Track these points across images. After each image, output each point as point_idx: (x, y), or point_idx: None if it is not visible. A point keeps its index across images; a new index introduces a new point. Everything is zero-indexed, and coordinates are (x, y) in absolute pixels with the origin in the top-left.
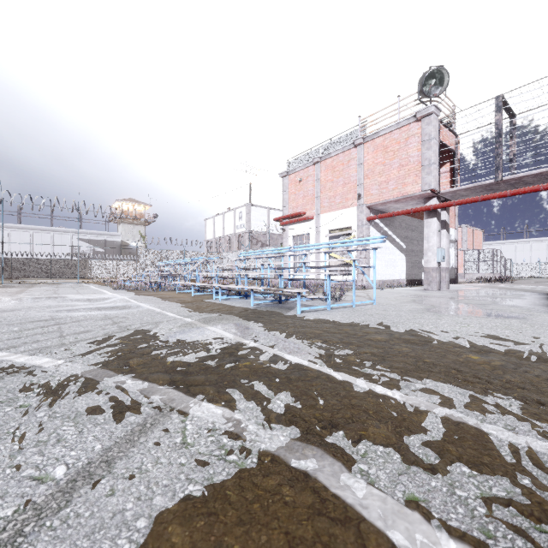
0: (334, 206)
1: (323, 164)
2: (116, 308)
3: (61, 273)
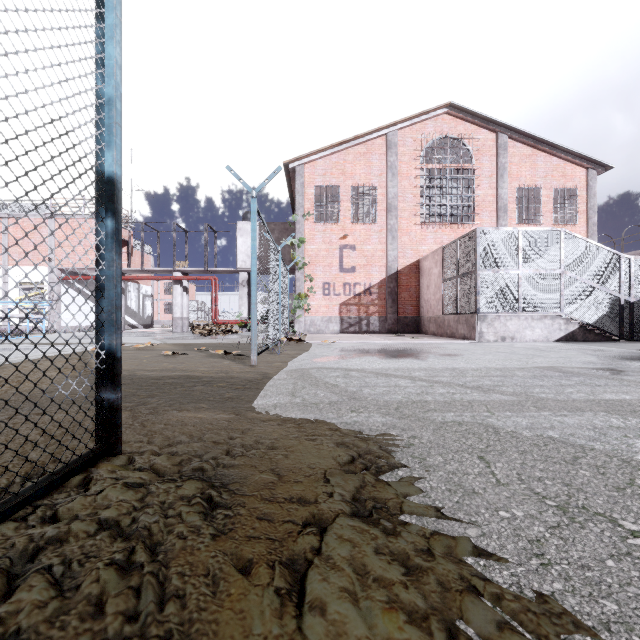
0: (25, 262)
1: (12, 221)
2: None
3: None
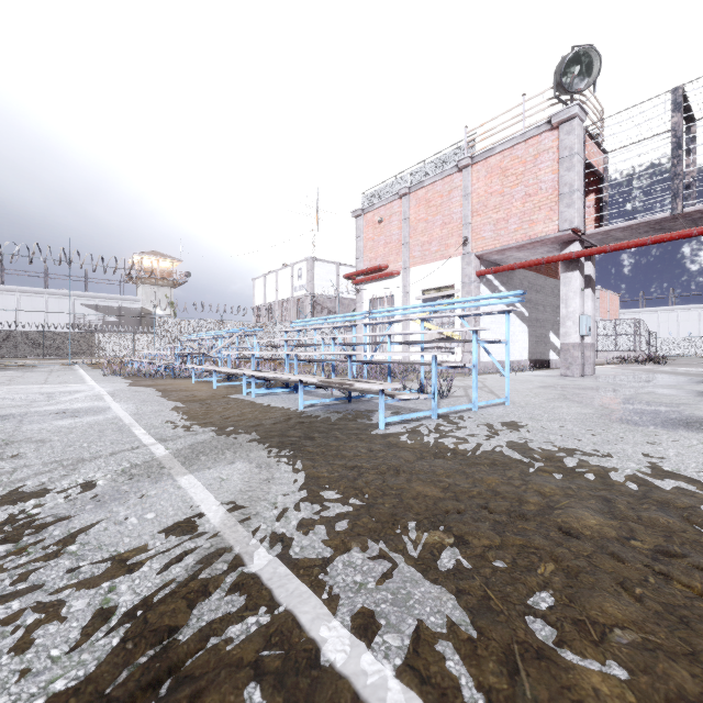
0: (429, 256)
1: (413, 197)
2: (58, 415)
3: (57, 351)
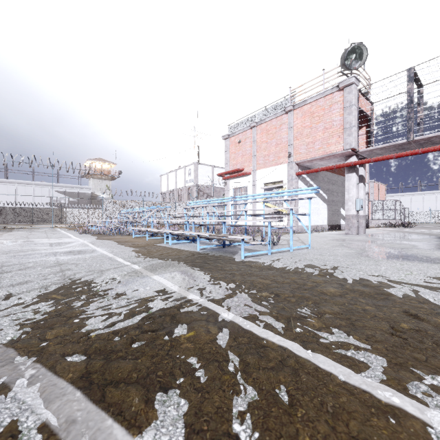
0: (268, 163)
1: (258, 128)
2: (71, 253)
3: (41, 219)
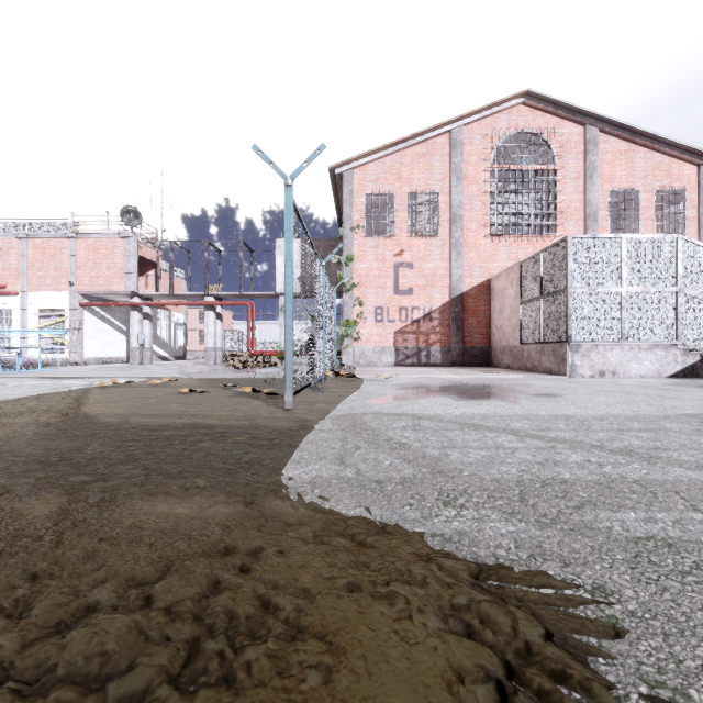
0: (45, 287)
1: (31, 242)
2: None
3: None
